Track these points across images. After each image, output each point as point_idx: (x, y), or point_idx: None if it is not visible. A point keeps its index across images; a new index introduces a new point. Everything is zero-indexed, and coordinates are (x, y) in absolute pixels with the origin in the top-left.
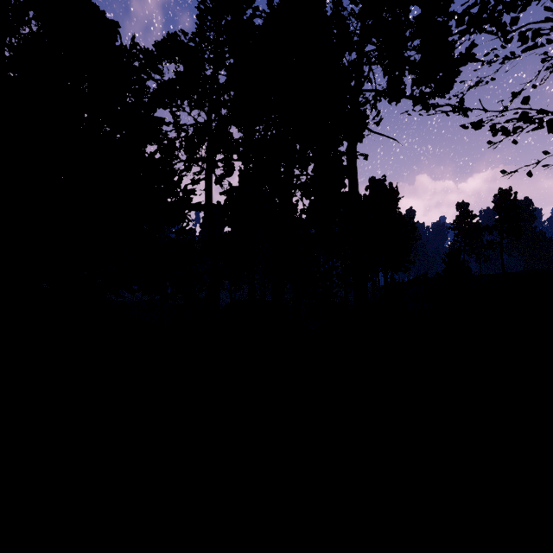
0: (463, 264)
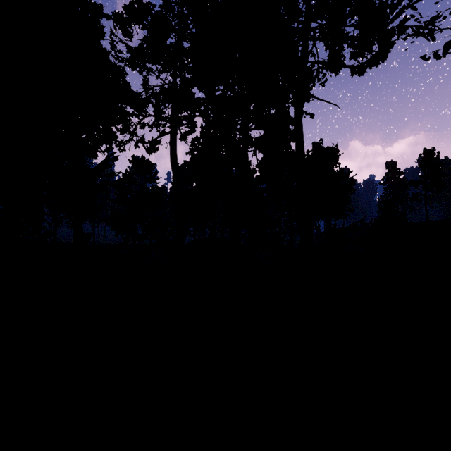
0: (398, 211)
